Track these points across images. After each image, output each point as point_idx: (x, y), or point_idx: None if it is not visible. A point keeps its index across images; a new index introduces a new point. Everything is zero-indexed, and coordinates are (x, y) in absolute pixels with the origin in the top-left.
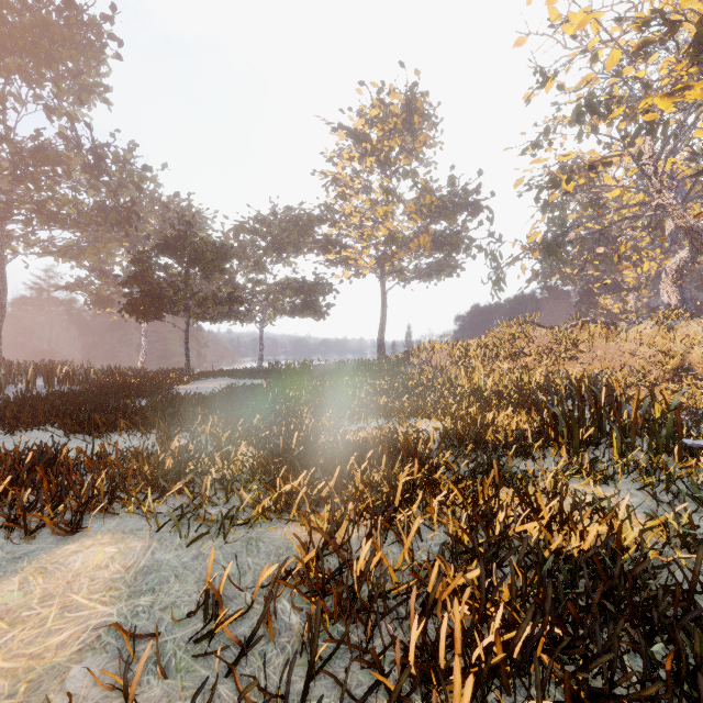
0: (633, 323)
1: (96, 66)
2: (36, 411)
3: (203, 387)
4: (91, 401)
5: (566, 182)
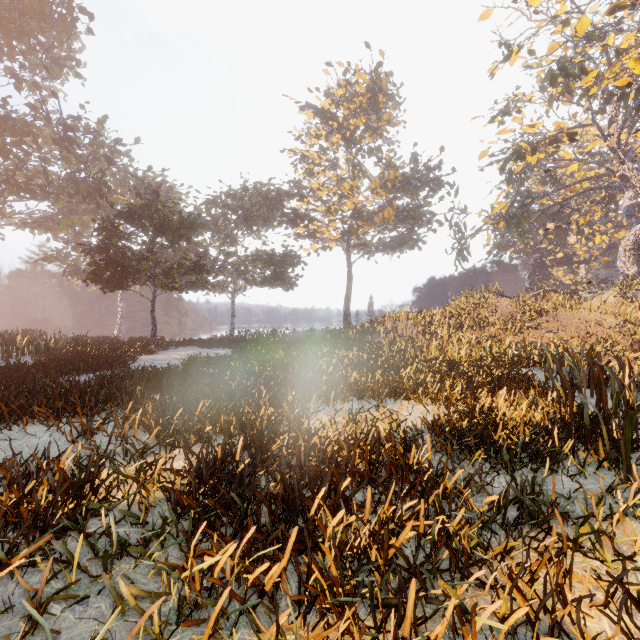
0: (592, 293)
1: (67, 39)
2: None
3: (167, 357)
4: (20, 379)
5: (531, 153)
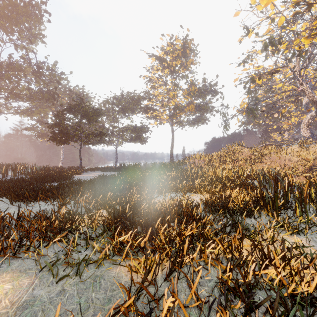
0: (288, 145)
1: (38, 25)
2: (0, 189)
3: (87, 176)
4: (28, 184)
5: (258, 79)
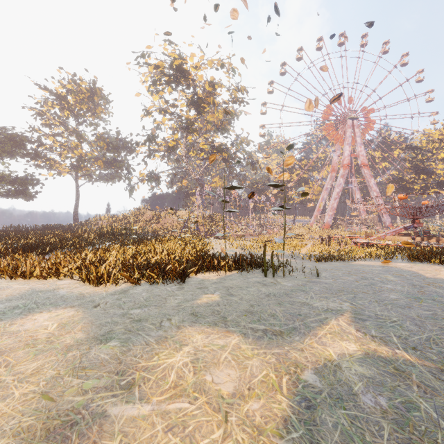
0: None
1: None
2: None
3: None
4: None
5: (153, 156)
